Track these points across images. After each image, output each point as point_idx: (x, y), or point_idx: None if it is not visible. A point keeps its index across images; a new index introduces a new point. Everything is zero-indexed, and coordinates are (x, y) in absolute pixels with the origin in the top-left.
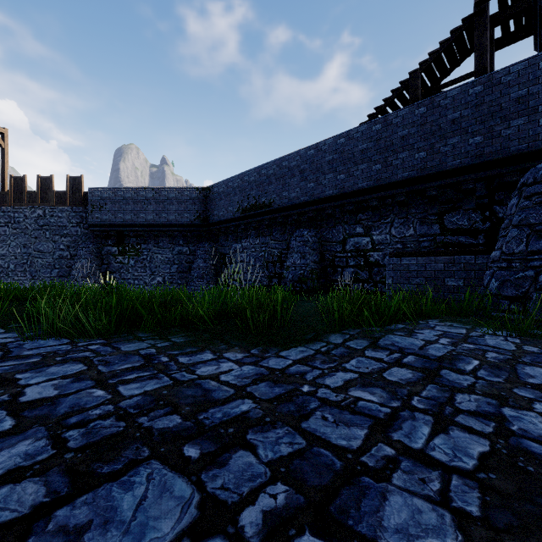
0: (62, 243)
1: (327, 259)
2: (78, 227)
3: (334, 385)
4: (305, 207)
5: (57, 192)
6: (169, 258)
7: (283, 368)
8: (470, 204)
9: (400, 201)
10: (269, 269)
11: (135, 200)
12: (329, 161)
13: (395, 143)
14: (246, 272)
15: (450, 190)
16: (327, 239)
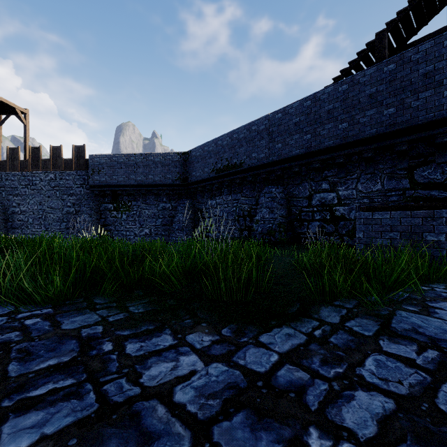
0: (69, 201)
1: (293, 213)
2: (81, 188)
3: (363, 433)
4: (273, 166)
5: (65, 159)
6: (155, 213)
7: (267, 373)
8: (444, 157)
9: (368, 158)
10: (240, 223)
11: (126, 164)
12: (296, 123)
13: (362, 101)
14: (220, 225)
15: (420, 145)
16: (293, 195)
